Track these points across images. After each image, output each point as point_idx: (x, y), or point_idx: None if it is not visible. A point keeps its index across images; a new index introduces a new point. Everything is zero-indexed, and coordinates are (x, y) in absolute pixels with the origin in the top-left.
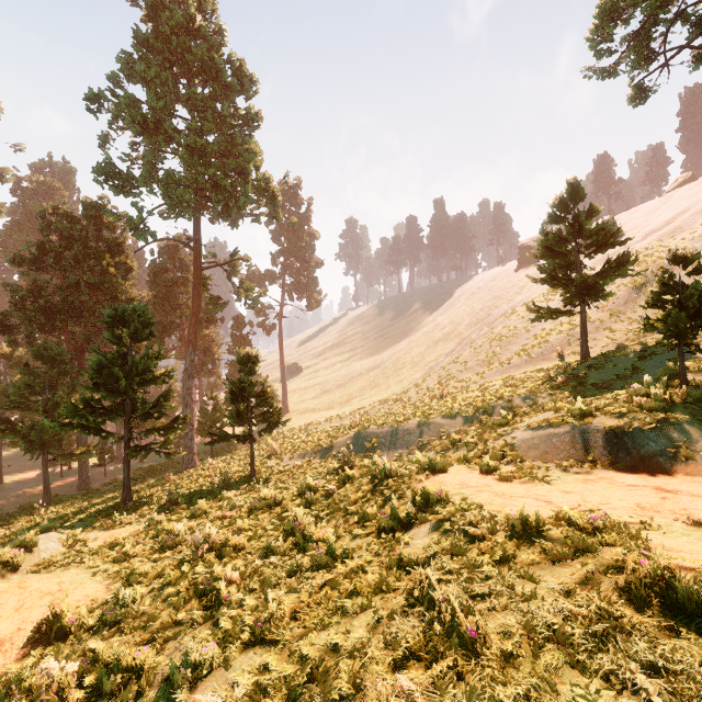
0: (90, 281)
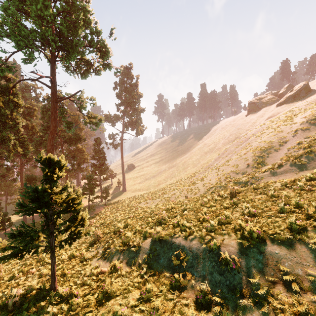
0: None
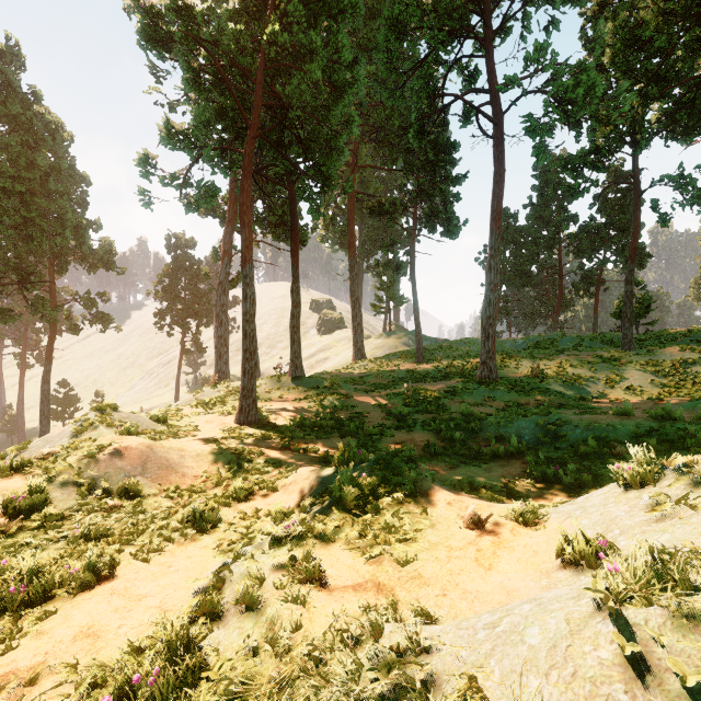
0: None
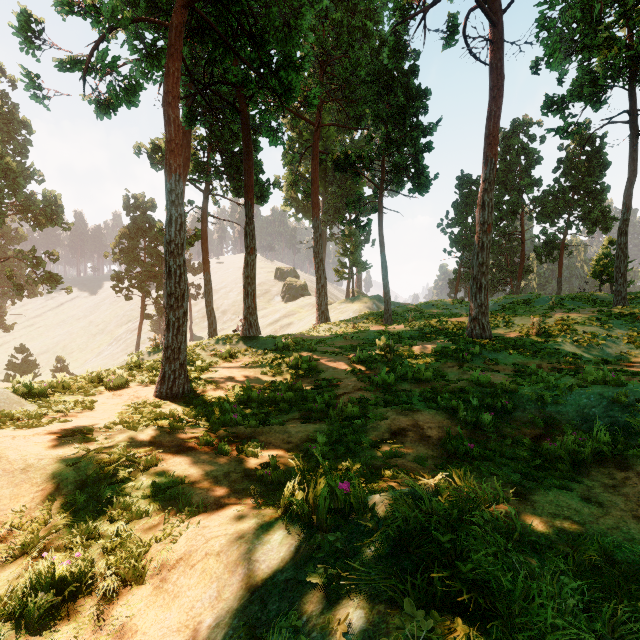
0: None
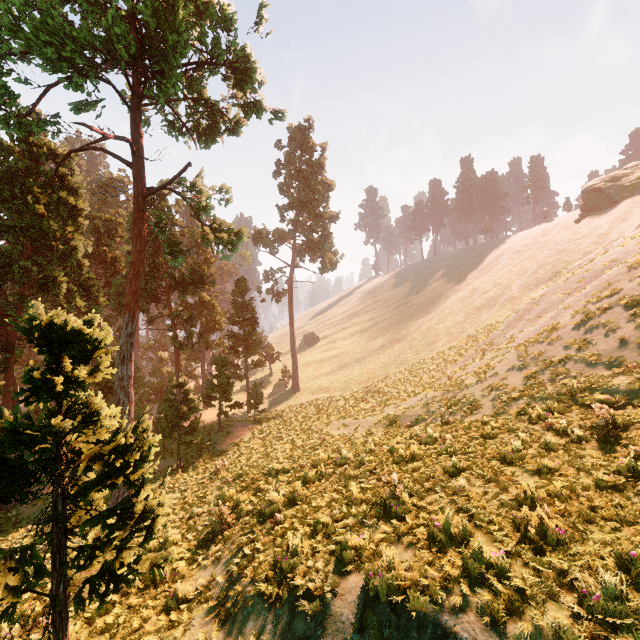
0: (7, 223)
